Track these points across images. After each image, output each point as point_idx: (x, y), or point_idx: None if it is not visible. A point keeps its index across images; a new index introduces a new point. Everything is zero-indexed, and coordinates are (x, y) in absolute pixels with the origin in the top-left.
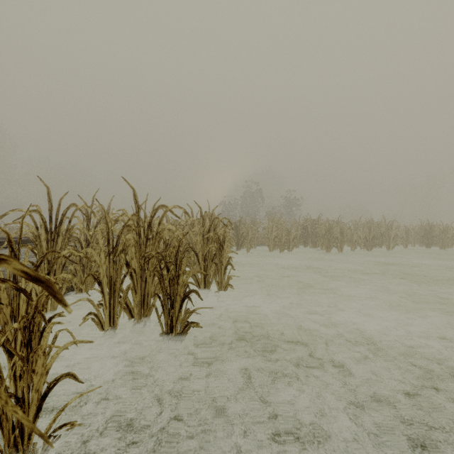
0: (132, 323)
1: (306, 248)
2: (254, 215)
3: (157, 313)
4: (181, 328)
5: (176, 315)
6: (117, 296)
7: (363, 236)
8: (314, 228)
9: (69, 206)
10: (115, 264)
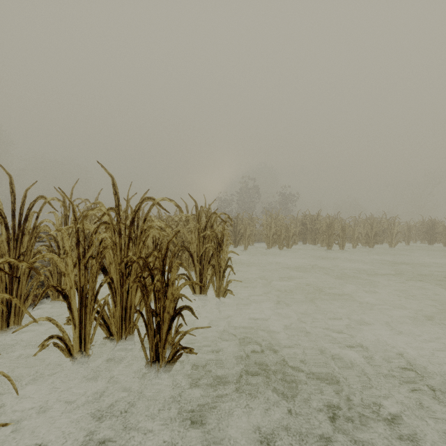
0: (110, 343)
1: (304, 245)
2: (250, 211)
3: (140, 334)
4: (170, 354)
5: (163, 337)
6: (88, 313)
7: (364, 233)
8: (314, 224)
9: (36, 198)
10: (87, 271)
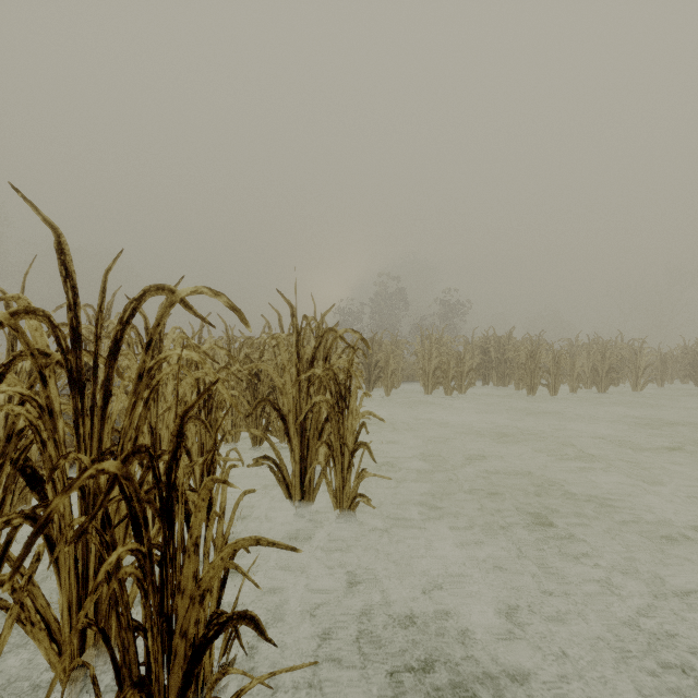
0: None
1: (486, 387)
2: (392, 330)
3: (99, 693)
4: None
5: None
6: None
7: (589, 366)
8: (502, 351)
9: None
10: None
